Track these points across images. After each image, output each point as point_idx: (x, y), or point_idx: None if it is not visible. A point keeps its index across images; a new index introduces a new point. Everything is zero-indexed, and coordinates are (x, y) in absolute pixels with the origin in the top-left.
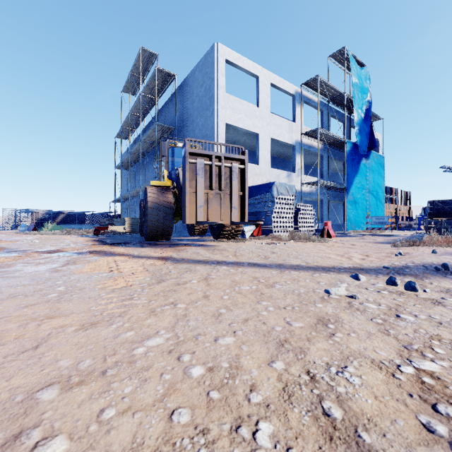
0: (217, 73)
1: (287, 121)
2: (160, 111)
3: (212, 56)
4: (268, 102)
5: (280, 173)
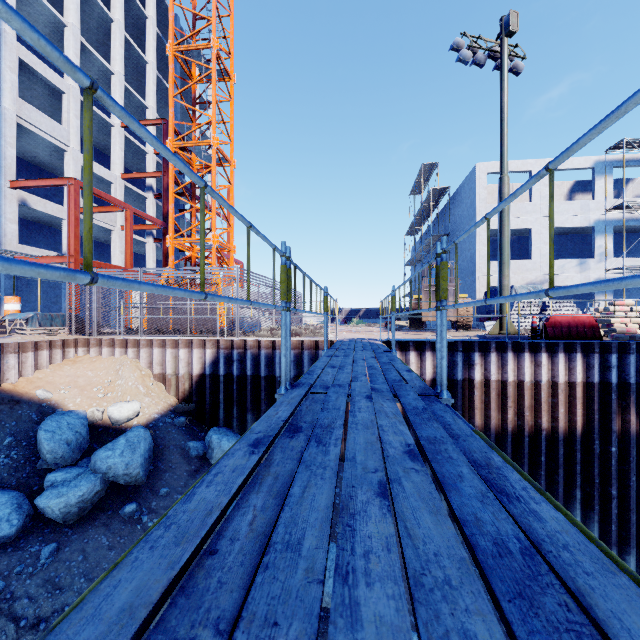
0: (479, 190)
1: (579, 201)
2: (441, 213)
3: (475, 175)
4: (546, 191)
5: (565, 263)
